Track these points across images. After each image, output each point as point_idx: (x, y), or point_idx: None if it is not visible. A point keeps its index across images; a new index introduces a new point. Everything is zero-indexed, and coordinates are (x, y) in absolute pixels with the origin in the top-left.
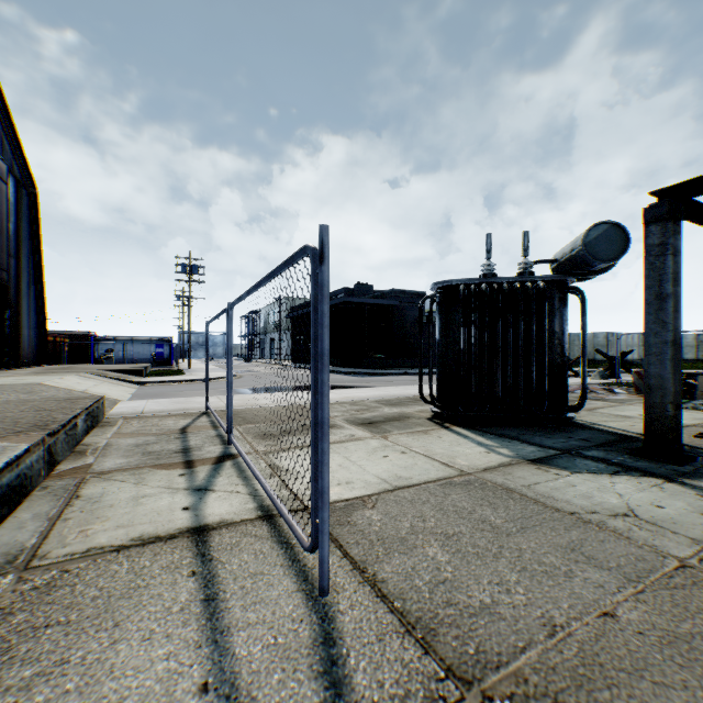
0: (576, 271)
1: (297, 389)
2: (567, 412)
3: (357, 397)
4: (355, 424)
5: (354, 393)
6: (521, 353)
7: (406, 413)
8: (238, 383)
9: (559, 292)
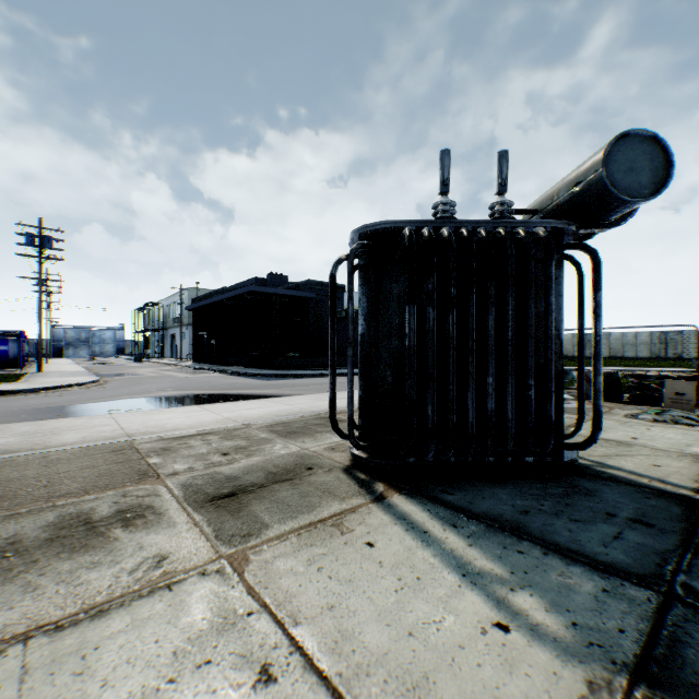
0: (578, 221)
1: (168, 402)
2: (568, 449)
3: (243, 417)
4: (195, 502)
5: (241, 410)
6: (511, 352)
7: (310, 455)
8: (87, 394)
9: (558, 252)
